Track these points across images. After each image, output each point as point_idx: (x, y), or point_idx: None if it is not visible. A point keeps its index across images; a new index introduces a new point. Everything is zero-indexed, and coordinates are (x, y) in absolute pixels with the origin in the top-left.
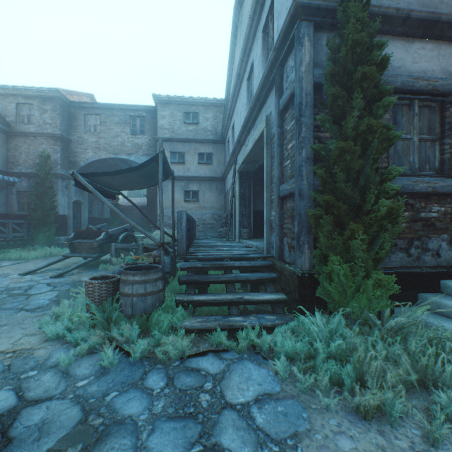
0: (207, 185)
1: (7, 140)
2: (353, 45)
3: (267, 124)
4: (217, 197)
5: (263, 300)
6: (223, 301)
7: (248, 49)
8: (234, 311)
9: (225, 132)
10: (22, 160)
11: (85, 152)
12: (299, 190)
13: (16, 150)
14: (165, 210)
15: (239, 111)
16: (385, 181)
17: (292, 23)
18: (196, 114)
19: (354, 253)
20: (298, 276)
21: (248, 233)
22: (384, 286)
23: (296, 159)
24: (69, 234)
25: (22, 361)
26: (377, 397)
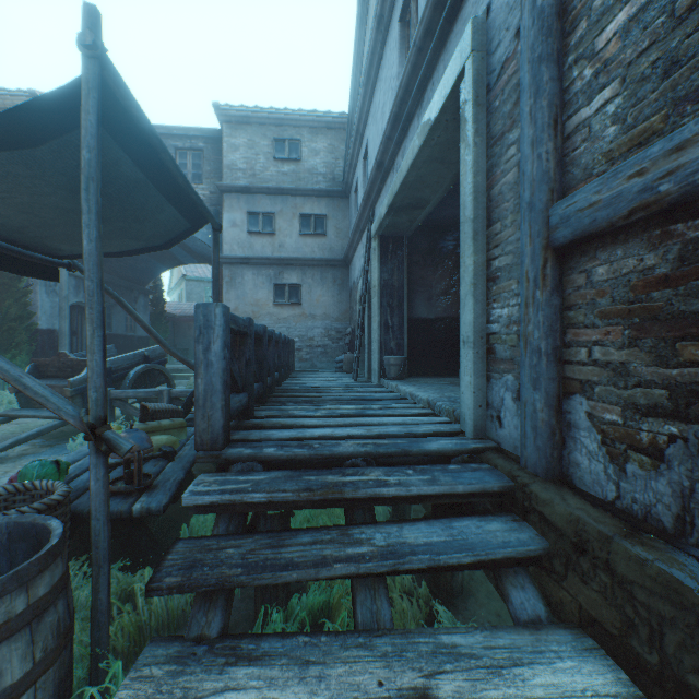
0: (317, 274)
1: None
2: None
3: (476, 45)
4: (336, 297)
5: None
6: None
7: None
8: None
9: (350, 172)
10: None
11: None
12: None
13: None
14: None
15: (378, 110)
16: None
17: None
18: (296, 142)
19: None
20: None
21: (400, 366)
22: None
23: None
24: None
25: None
26: None
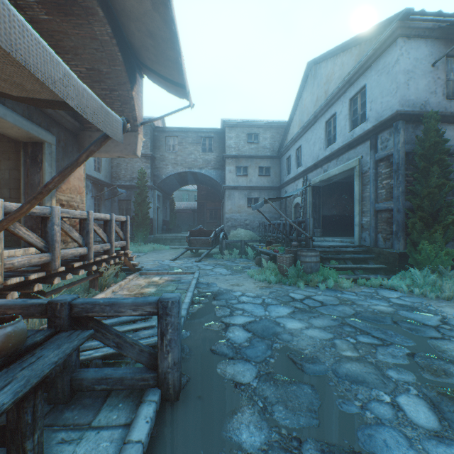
0: (266, 193)
1: (111, 160)
2: (433, 143)
3: (359, 164)
4: (274, 203)
5: (373, 267)
6: (351, 267)
7: (331, 104)
8: (357, 273)
9: (285, 150)
10: (122, 175)
11: (166, 167)
12: (397, 208)
13: (117, 167)
14: (232, 214)
15: (310, 141)
16: (449, 206)
17: (391, 119)
18: (257, 134)
19: (435, 240)
20: (397, 253)
21: (321, 232)
22: (449, 254)
23: (395, 192)
24: (154, 234)
25: (278, 288)
26: (452, 293)
